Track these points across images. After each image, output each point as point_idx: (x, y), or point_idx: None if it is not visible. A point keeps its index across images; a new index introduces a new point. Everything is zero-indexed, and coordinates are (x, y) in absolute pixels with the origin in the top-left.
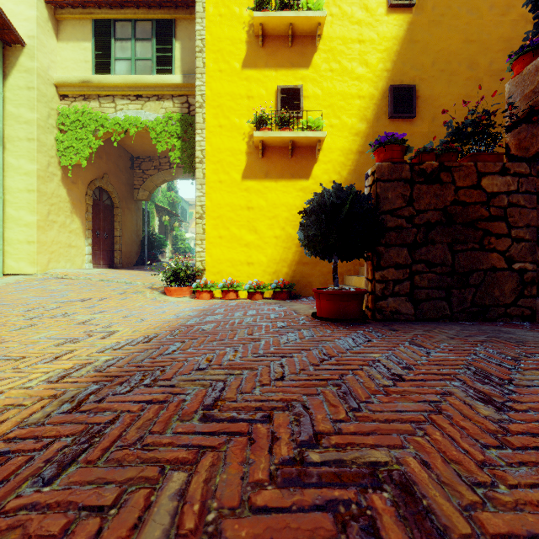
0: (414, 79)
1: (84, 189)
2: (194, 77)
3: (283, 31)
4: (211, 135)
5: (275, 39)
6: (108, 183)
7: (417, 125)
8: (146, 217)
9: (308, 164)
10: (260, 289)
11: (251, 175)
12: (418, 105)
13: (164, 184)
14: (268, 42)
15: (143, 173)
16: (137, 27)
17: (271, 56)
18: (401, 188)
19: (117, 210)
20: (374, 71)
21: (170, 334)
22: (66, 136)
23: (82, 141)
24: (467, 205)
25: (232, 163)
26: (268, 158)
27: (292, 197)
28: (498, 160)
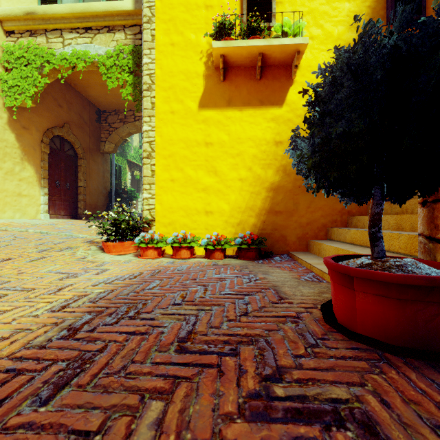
0: None
1: (39, 137)
2: None
3: None
4: (161, 55)
5: None
6: (69, 132)
7: None
8: (113, 170)
9: (282, 87)
10: (221, 245)
11: (210, 103)
12: (428, 5)
13: (136, 142)
14: None
15: (109, 126)
16: None
17: None
18: None
19: (81, 161)
20: None
21: None
22: (10, 75)
23: (27, 79)
24: None
25: (186, 89)
26: (231, 81)
27: (261, 129)
28: None
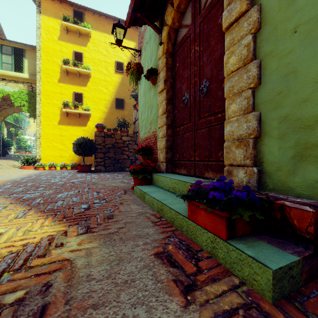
0: (124, 97)
1: None
2: (35, 76)
3: (75, 72)
4: (44, 106)
5: (72, 74)
6: None
7: (125, 112)
8: (1, 130)
9: (86, 121)
10: (65, 166)
11: (62, 123)
12: (125, 105)
13: None
14: (69, 74)
15: None
16: (3, 48)
17: (71, 79)
18: (101, 138)
19: None
20: (110, 92)
21: (31, 175)
22: None
23: None
24: (119, 143)
25: (53, 118)
26: (69, 117)
27: (79, 132)
28: (127, 132)
